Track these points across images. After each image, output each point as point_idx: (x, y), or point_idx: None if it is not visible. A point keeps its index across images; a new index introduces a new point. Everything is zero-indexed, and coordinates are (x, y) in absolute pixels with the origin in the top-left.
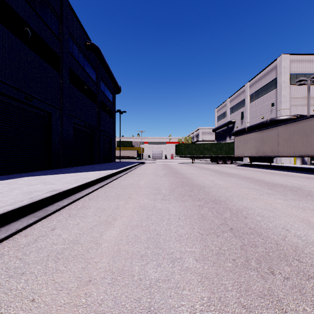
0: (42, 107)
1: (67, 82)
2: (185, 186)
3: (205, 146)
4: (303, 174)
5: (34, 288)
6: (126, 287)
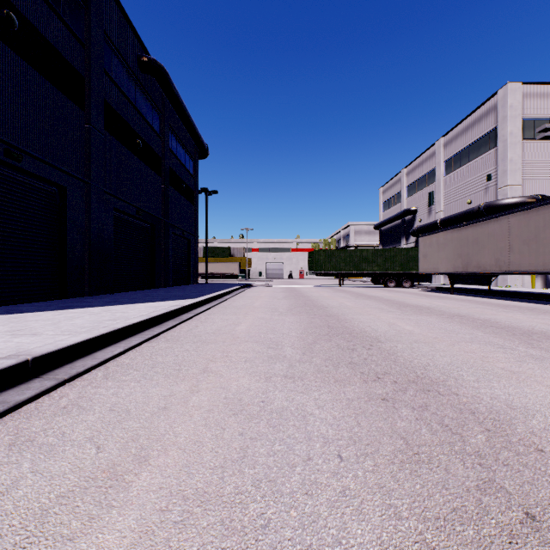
0: (45, 175)
1: (100, 129)
2: (336, 337)
3: (364, 255)
4: None
5: None
6: None
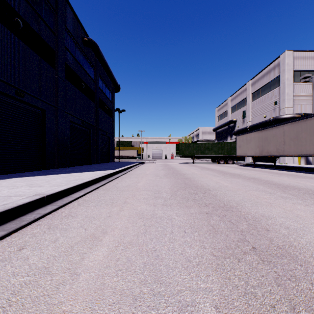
0: (35, 104)
1: (63, 78)
2: (188, 188)
3: (206, 146)
4: (312, 175)
5: None
6: None
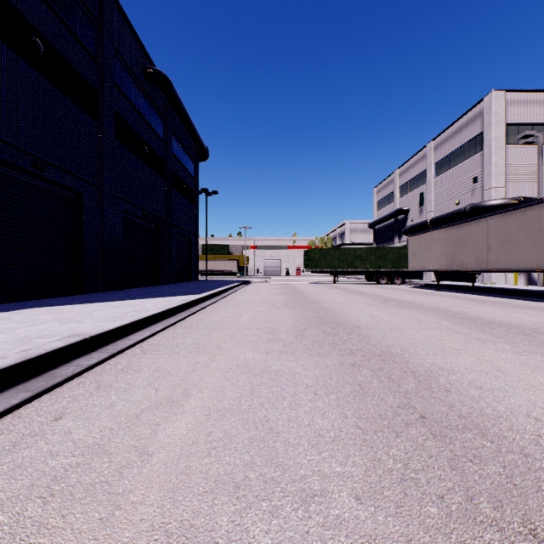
0: (65, 182)
1: (111, 138)
2: (324, 326)
3: (357, 254)
4: (535, 303)
5: None
6: None
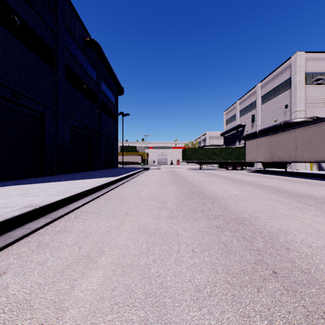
0: (33, 107)
1: (63, 80)
2: (196, 198)
3: (214, 151)
4: None
5: None
6: None
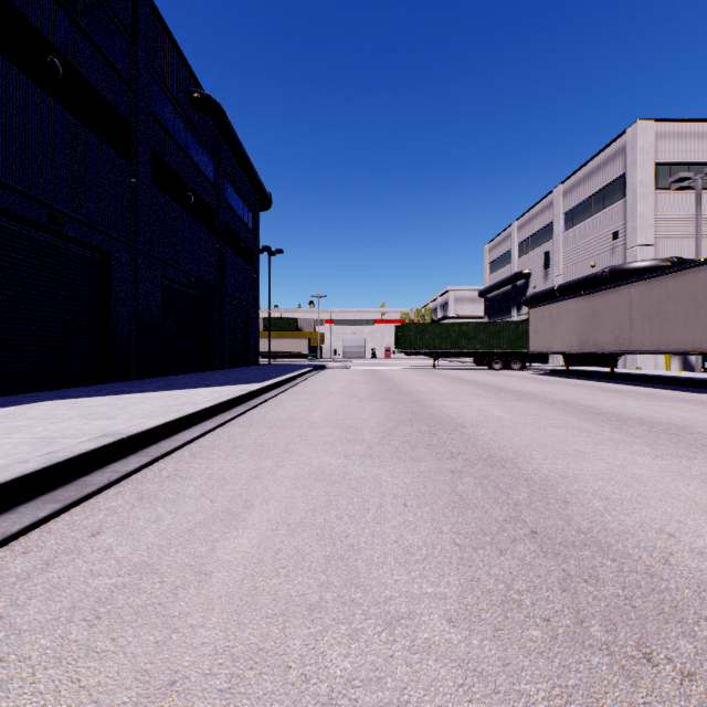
0: (89, 240)
1: (147, 183)
2: (419, 423)
3: (463, 330)
4: (689, 395)
5: (22, 705)
6: (266, 702)
